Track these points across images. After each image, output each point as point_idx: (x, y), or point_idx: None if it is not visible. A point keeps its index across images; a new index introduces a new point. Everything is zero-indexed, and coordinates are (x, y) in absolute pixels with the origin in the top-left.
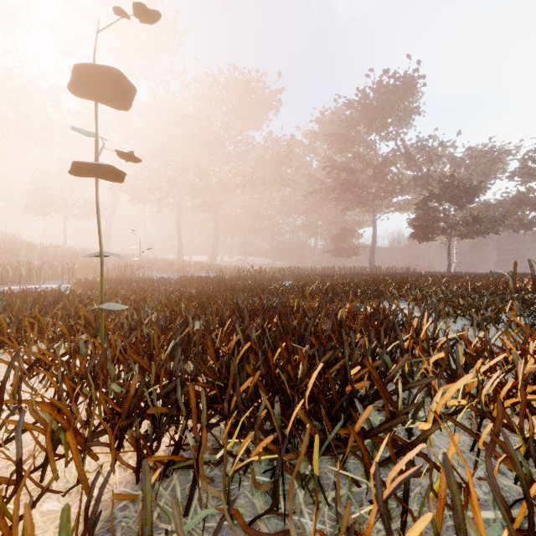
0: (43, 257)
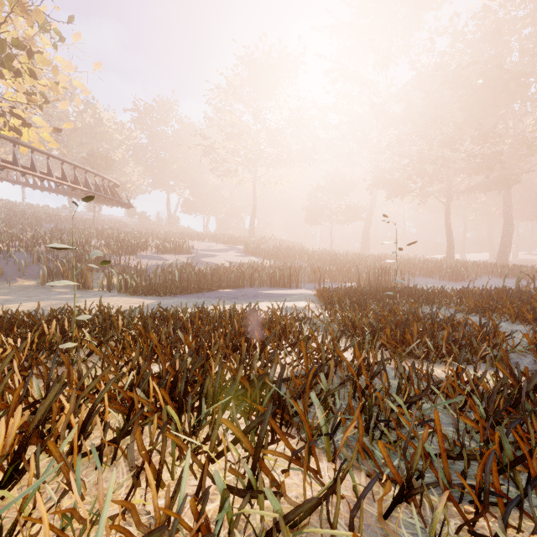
0: (310, 260)
